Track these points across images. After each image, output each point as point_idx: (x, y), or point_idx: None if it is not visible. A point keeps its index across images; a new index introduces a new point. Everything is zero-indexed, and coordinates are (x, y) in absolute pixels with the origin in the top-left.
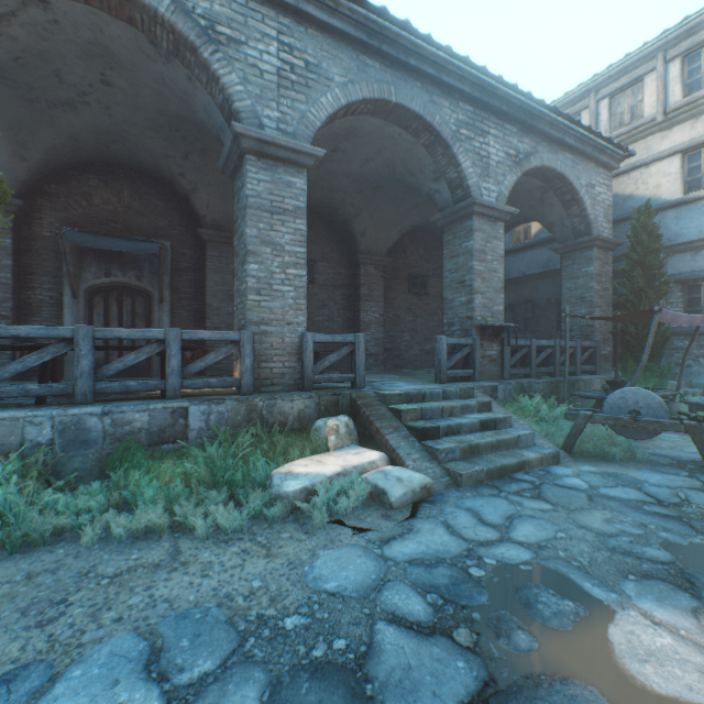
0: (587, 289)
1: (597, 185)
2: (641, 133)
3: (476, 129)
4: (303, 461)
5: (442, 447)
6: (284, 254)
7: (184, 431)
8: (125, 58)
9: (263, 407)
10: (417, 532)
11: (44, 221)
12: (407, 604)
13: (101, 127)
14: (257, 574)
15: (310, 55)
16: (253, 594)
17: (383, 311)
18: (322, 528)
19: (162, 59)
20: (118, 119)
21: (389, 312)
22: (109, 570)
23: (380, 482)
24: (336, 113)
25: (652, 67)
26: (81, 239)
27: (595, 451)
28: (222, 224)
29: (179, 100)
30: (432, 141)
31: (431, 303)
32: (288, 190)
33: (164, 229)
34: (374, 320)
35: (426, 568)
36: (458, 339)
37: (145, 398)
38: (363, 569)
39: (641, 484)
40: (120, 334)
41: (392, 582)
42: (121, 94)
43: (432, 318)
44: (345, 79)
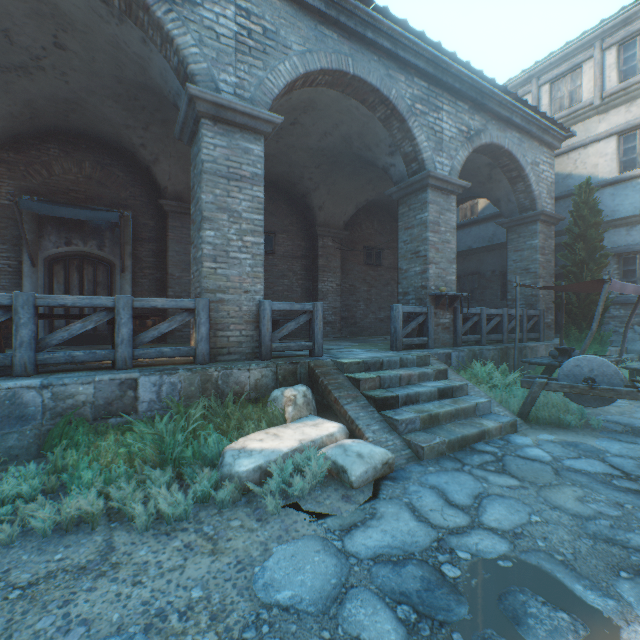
0: (532, 261)
1: (541, 163)
2: (580, 116)
3: (431, 104)
4: (258, 435)
5: (402, 417)
6: (241, 221)
7: (133, 404)
8: (77, 19)
9: (218, 377)
10: (381, 518)
11: (2, 189)
12: (374, 622)
13: (58, 94)
14: (199, 580)
15: (268, 21)
16: (191, 610)
17: (340, 282)
18: (277, 514)
19: (115, 20)
20: (75, 86)
21: (346, 283)
22: (23, 577)
23: (339, 458)
24: (294, 82)
25: (590, 55)
26: (37, 206)
27: (551, 418)
28: (184, 196)
29: (135, 65)
30: (388, 115)
31: (385, 274)
32: (246, 157)
33: (126, 199)
34: (331, 290)
35: (393, 567)
36: (413, 307)
37: (94, 369)
38: (322, 570)
39: (604, 454)
40: (64, 302)
41: (355, 589)
42: (76, 58)
43: (386, 288)
44: (304, 48)
